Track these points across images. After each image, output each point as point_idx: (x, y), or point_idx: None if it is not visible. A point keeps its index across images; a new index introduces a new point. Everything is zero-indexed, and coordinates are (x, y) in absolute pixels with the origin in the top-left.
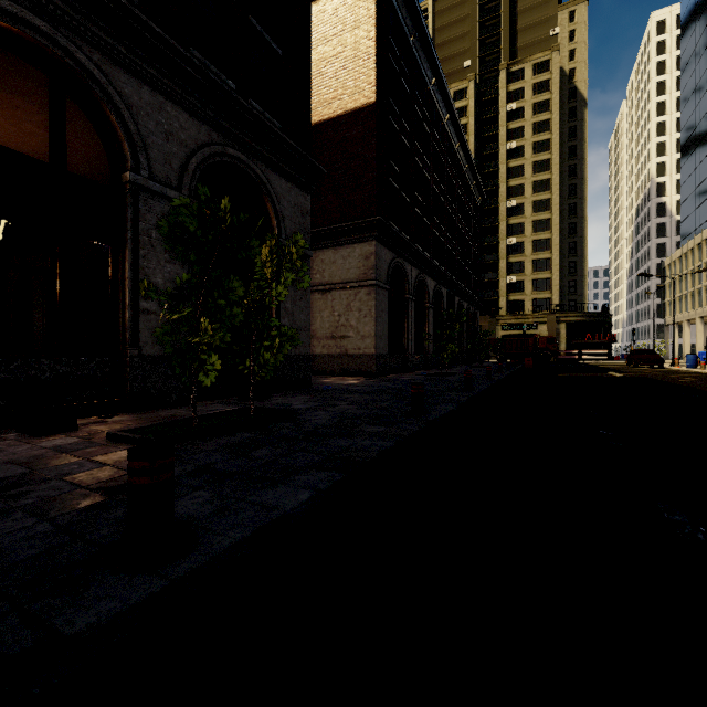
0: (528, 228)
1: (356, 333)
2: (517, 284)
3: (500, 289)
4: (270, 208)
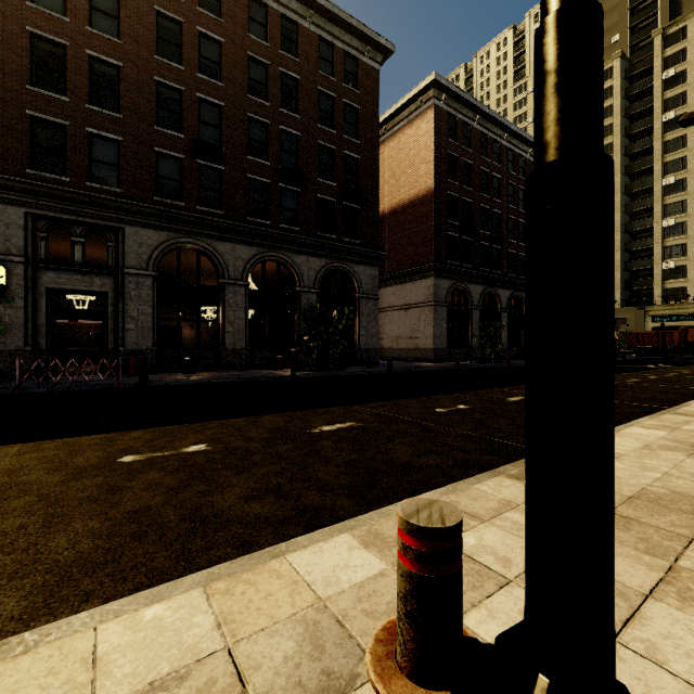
0: (692, 205)
1: (423, 335)
2: (677, 270)
3: (654, 277)
4: (354, 281)
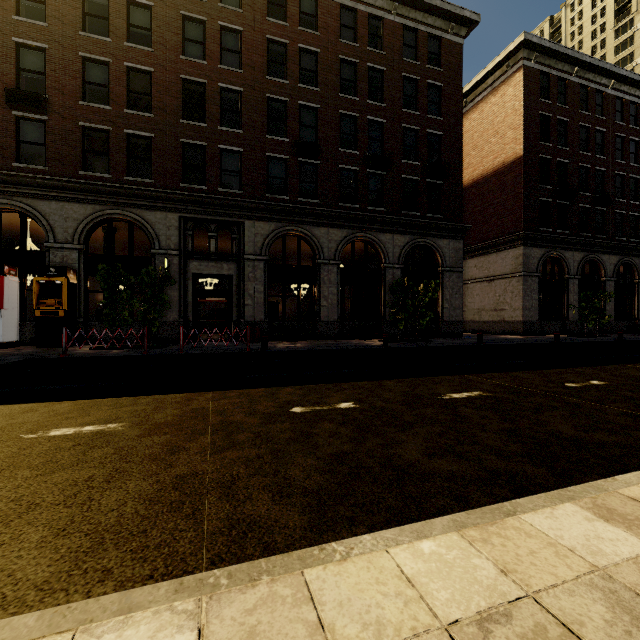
0: None
1: (509, 307)
2: None
3: None
4: (437, 255)
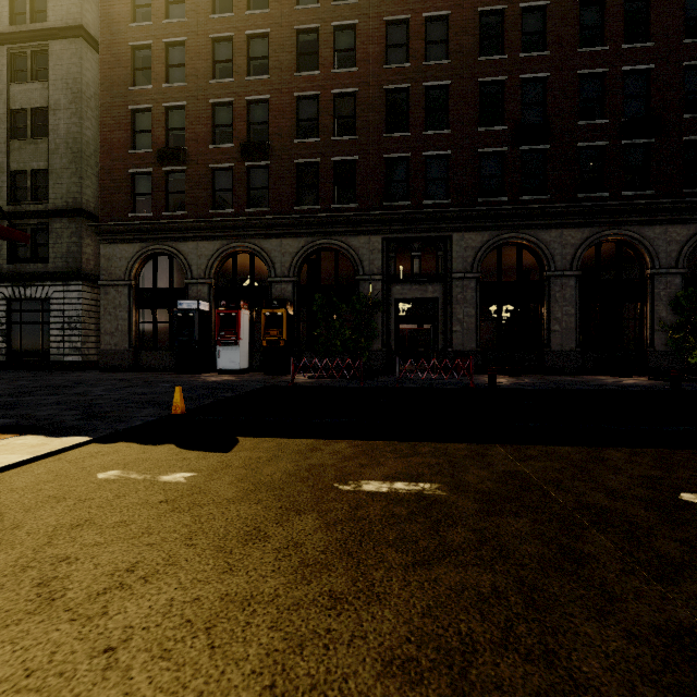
0: None
1: None
2: None
3: None
4: None
